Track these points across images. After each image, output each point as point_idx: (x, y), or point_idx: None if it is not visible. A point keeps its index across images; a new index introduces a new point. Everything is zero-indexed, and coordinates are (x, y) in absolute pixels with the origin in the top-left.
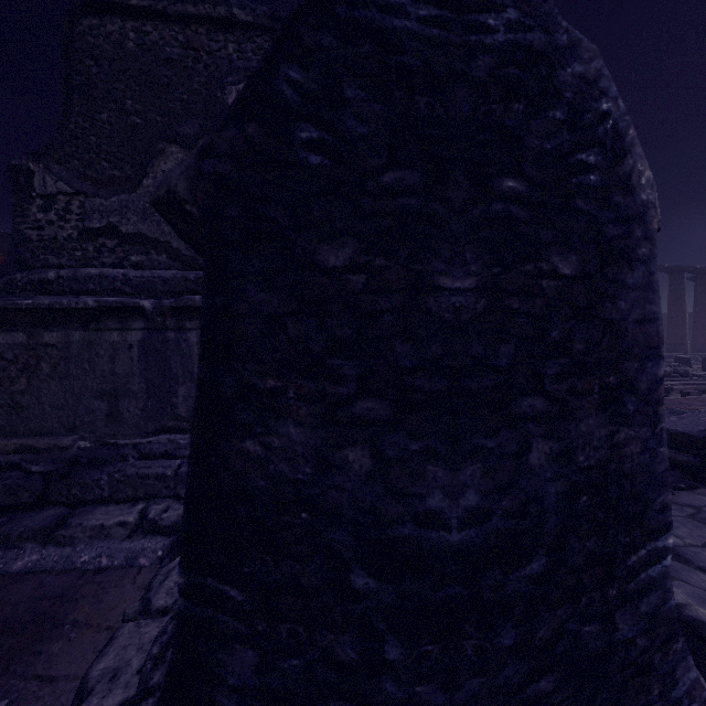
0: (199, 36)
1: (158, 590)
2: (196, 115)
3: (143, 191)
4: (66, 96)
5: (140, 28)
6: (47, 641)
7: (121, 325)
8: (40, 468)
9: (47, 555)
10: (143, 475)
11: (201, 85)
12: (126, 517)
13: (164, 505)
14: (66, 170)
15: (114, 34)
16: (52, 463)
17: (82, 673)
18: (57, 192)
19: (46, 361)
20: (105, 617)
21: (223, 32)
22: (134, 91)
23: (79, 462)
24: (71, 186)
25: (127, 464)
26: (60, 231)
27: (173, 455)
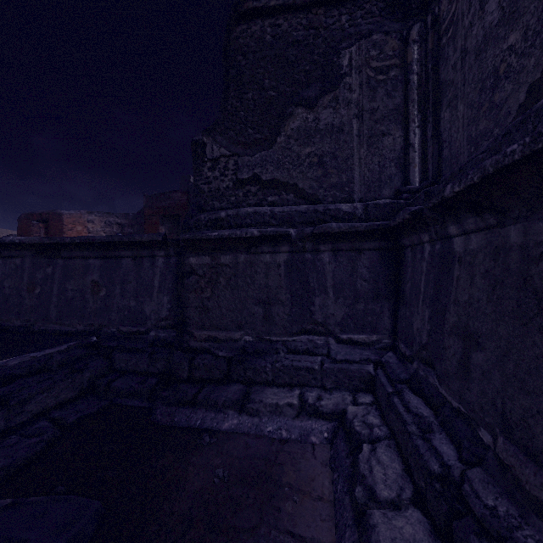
0: (318, 17)
1: (373, 479)
2: (316, 80)
3: (277, 147)
4: (225, 86)
5: (274, 23)
6: (279, 499)
7: (272, 249)
8: (224, 353)
9: (243, 421)
10: (296, 367)
11: (319, 55)
12: (291, 400)
13: (315, 393)
14: (225, 139)
15: (256, 33)
16: (230, 351)
17: (322, 539)
18: (220, 156)
19: (222, 276)
20: (310, 486)
21: (337, 8)
22: (269, 72)
23: (247, 352)
24: (228, 150)
25: (280, 357)
26: (221, 183)
27: (313, 352)
